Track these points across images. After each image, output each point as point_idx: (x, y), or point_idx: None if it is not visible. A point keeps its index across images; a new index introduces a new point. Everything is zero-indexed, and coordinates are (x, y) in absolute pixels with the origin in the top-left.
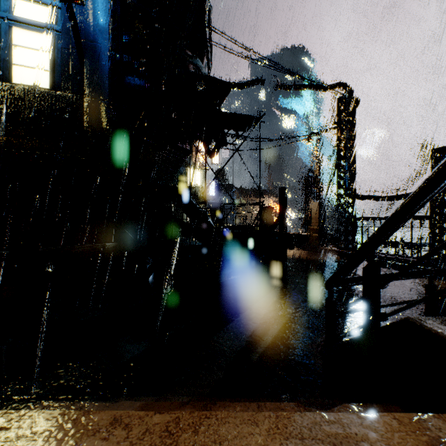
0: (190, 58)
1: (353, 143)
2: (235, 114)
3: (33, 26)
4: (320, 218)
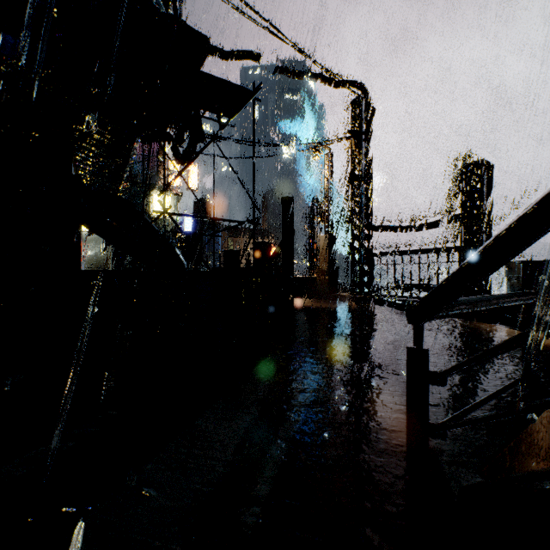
0: None
1: (370, 159)
2: (216, 79)
3: None
4: (330, 256)
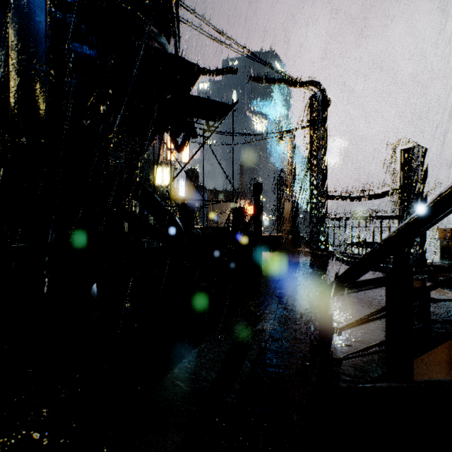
0: (154, 34)
1: (325, 142)
2: (206, 99)
3: None
4: (293, 219)
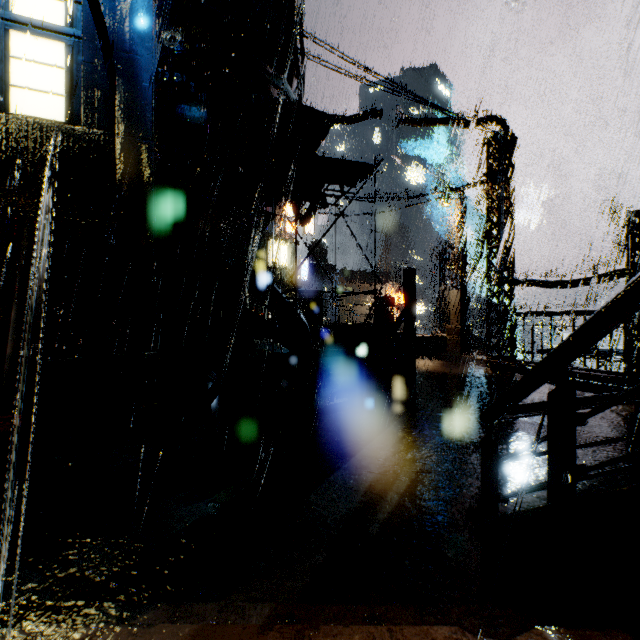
0: (273, 79)
1: (511, 203)
2: (340, 160)
3: (41, 30)
4: (463, 313)
